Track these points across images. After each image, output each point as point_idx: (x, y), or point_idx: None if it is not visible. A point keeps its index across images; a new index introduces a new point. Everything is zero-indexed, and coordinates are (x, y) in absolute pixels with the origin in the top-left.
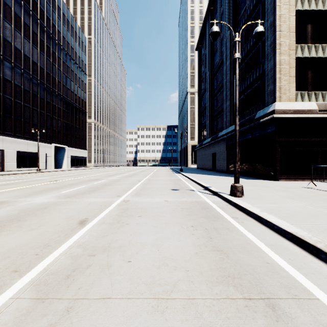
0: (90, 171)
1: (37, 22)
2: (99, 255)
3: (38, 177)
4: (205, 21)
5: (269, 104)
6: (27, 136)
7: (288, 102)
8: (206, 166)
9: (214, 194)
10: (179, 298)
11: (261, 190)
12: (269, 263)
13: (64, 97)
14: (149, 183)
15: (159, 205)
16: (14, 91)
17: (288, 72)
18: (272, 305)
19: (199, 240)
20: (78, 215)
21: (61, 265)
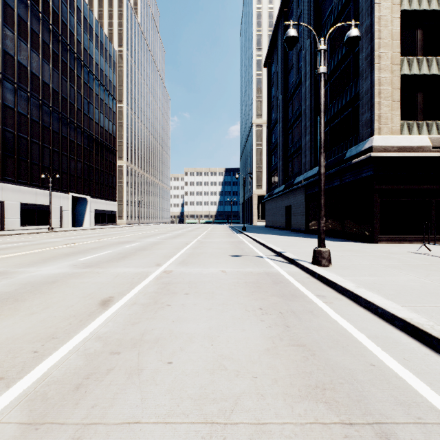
0: (121, 231)
1: (48, 29)
2: (127, 353)
3: (49, 239)
4: (276, 27)
5: (364, 139)
6: (36, 182)
7: (390, 136)
8: (277, 223)
9: (290, 262)
10: (243, 423)
11: (355, 257)
12: (375, 365)
13: (86, 131)
14: (200, 247)
15: (213, 278)
16: (17, 121)
17: (390, 95)
18: (385, 434)
19: (271, 329)
20: (100, 293)
21: (69, 369)
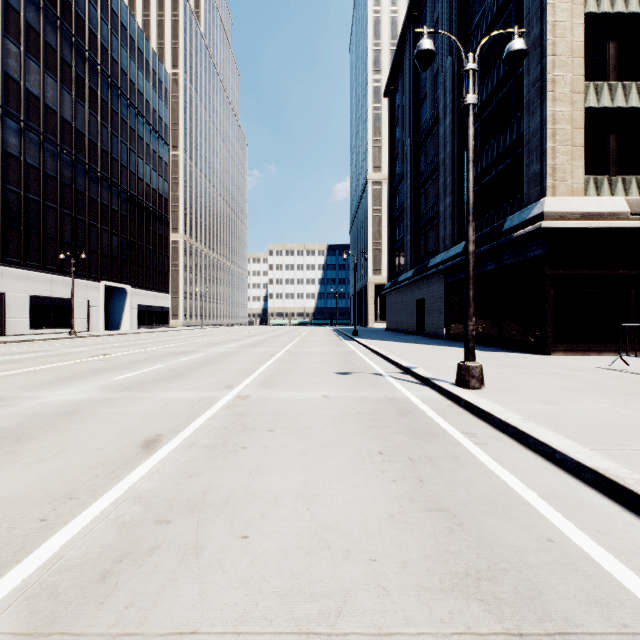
0: (176, 336)
1: (70, 42)
2: (180, 522)
3: (71, 347)
4: (402, 39)
5: (530, 203)
6: (52, 266)
7: (570, 197)
8: (404, 325)
9: (424, 382)
10: (356, 633)
11: (519, 375)
12: (554, 541)
13: (125, 190)
14: (291, 360)
15: (310, 406)
16: (24, 177)
17: (570, 138)
18: None
19: (397, 485)
20: (143, 429)
21: (92, 547)
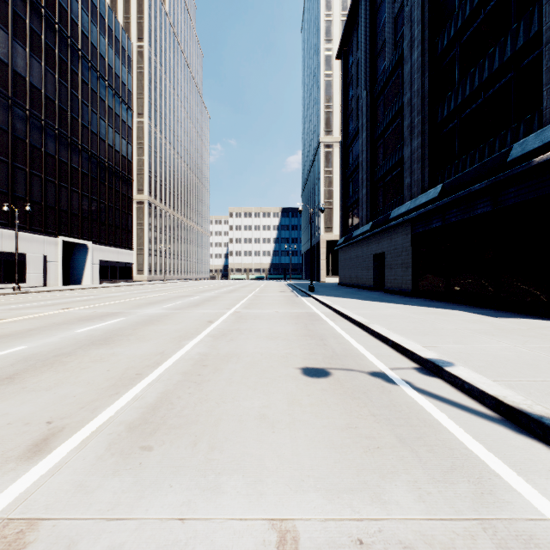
0: (126, 292)
1: None
2: None
3: None
4: None
5: None
6: (2, 220)
7: None
8: (359, 280)
9: (514, 421)
10: None
11: None
12: None
13: (86, 149)
14: (232, 332)
15: None
16: None
17: None
18: None
19: None
20: None
21: None
